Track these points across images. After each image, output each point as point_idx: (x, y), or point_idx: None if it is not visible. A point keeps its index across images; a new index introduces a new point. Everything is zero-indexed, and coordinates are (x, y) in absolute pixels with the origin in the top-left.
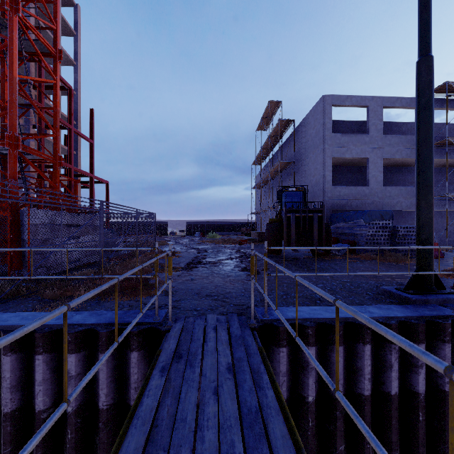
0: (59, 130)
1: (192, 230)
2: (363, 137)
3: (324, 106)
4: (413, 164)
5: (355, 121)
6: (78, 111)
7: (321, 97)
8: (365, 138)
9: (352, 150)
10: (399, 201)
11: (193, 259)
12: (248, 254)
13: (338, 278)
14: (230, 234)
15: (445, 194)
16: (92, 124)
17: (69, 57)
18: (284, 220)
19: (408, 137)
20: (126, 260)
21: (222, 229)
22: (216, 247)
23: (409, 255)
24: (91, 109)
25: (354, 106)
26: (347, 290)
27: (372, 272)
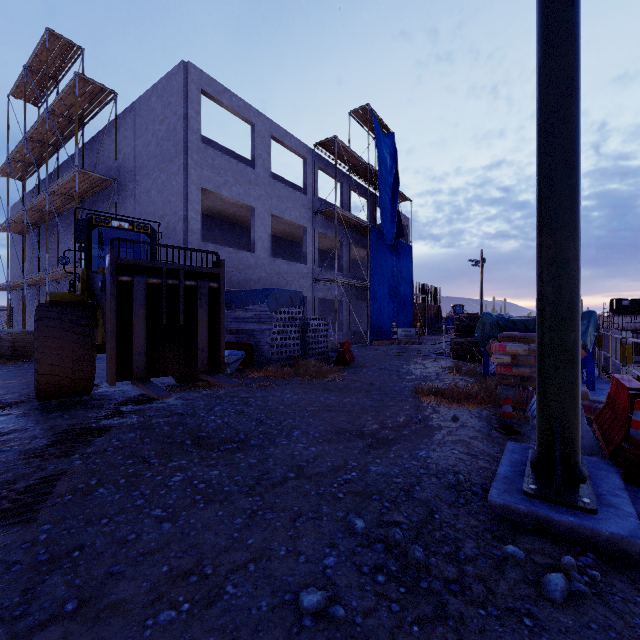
0: None
1: None
2: (248, 171)
3: (186, 82)
4: (293, 236)
5: (226, 148)
6: None
7: (181, 63)
8: (250, 174)
9: (232, 185)
10: (289, 282)
11: None
12: None
13: (317, 470)
14: None
15: (334, 278)
16: None
17: None
18: (110, 295)
19: (298, 194)
20: None
21: None
22: None
23: (320, 361)
24: None
25: (235, 112)
26: (436, 555)
27: (331, 412)
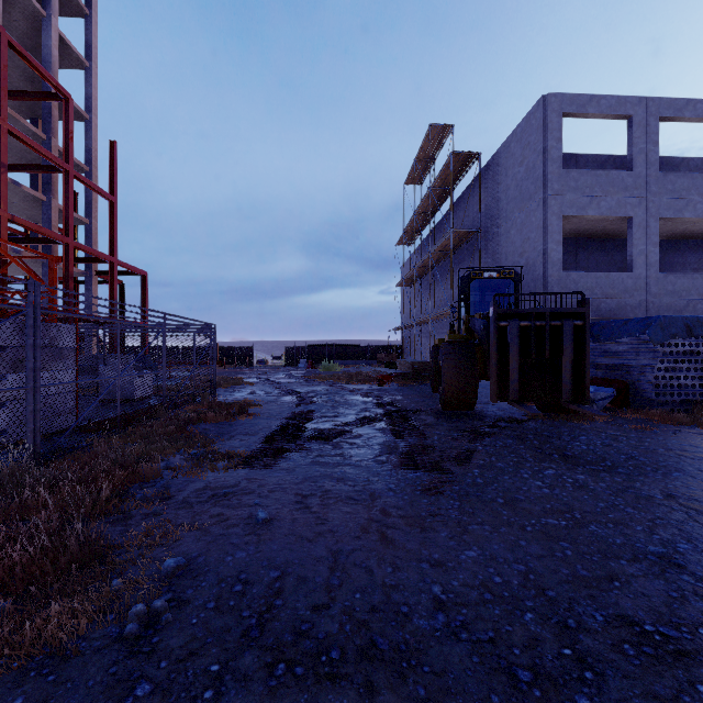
0: (55, 179)
1: (294, 356)
2: (622, 177)
3: (546, 115)
4: (702, 234)
5: (592, 155)
6: (92, 149)
7: (540, 99)
8: (626, 179)
9: (600, 201)
10: (691, 302)
11: (284, 422)
12: (401, 407)
13: (692, 502)
14: (358, 364)
15: None
16: (113, 168)
17: (75, 51)
18: (494, 337)
19: None
20: (129, 428)
21: (345, 355)
22: (335, 390)
23: None
24: (112, 141)
25: (603, 115)
26: None
27: None
